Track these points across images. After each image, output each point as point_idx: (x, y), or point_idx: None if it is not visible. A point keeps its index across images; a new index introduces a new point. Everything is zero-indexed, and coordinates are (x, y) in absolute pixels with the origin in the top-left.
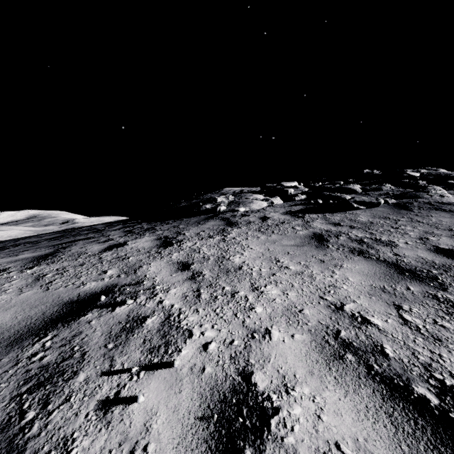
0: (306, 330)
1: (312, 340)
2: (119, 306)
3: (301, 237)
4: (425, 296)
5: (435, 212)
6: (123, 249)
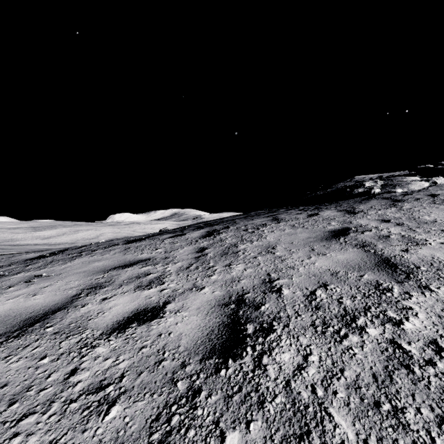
0: None
1: None
2: (364, 232)
3: None
4: None
5: None
6: (322, 215)
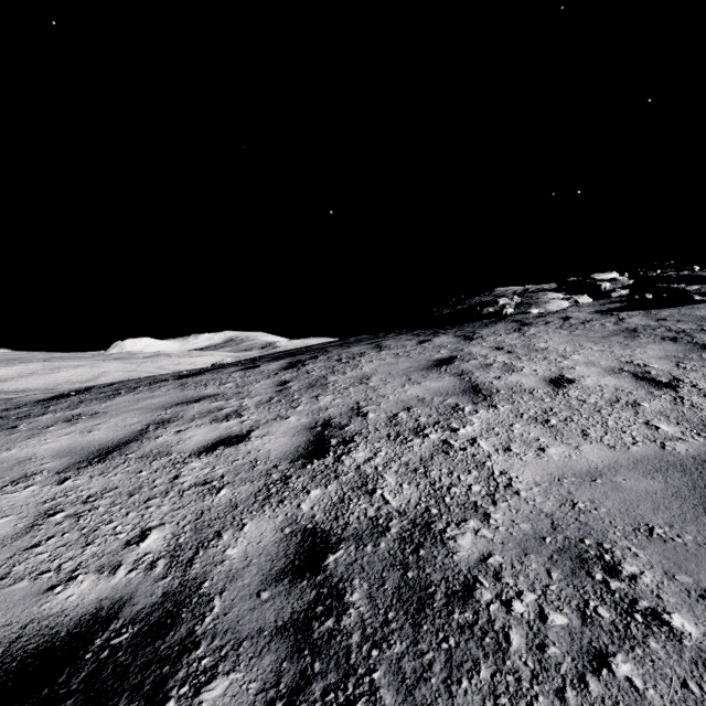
0: (599, 367)
1: (602, 370)
2: (470, 361)
3: (610, 331)
4: None
5: None
6: (434, 342)
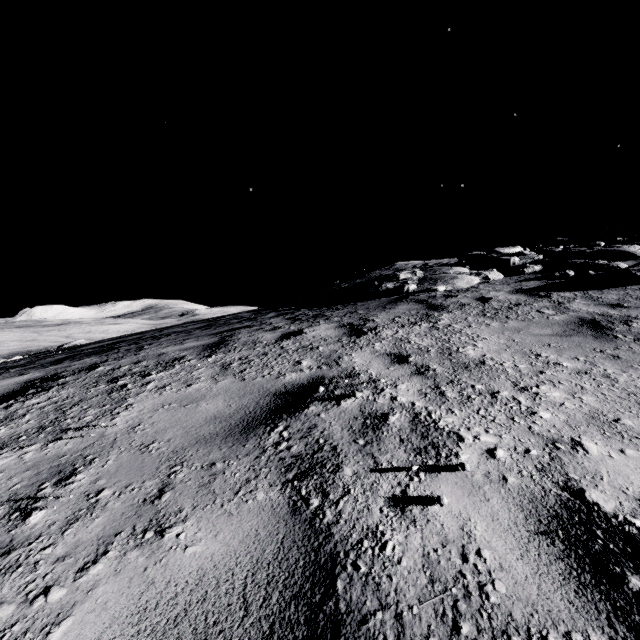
0: None
1: None
2: (343, 400)
3: (560, 323)
4: None
5: None
6: (304, 338)
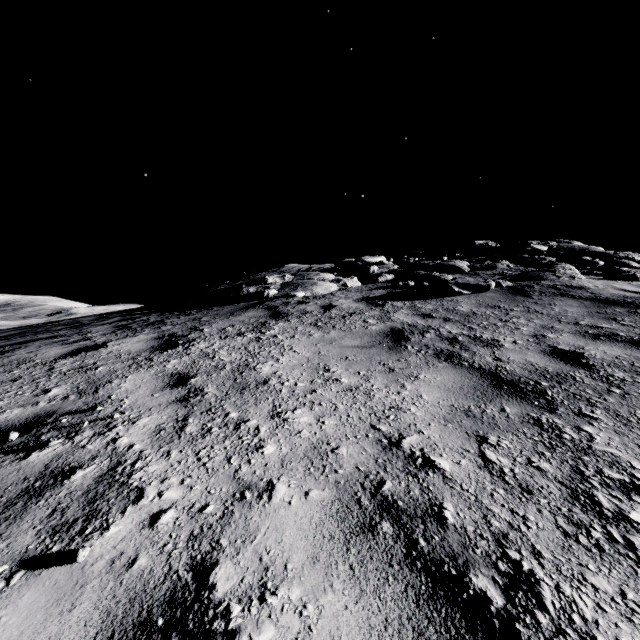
0: (332, 482)
1: (335, 500)
2: (39, 450)
3: (372, 334)
4: (525, 421)
5: (560, 299)
6: (96, 354)
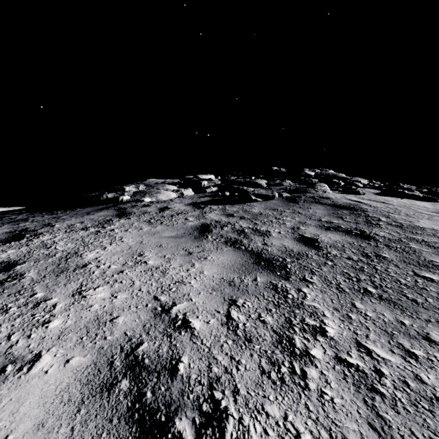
0: (97, 348)
1: (91, 364)
2: None
3: (187, 228)
4: (267, 286)
5: (314, 205)
6: None
